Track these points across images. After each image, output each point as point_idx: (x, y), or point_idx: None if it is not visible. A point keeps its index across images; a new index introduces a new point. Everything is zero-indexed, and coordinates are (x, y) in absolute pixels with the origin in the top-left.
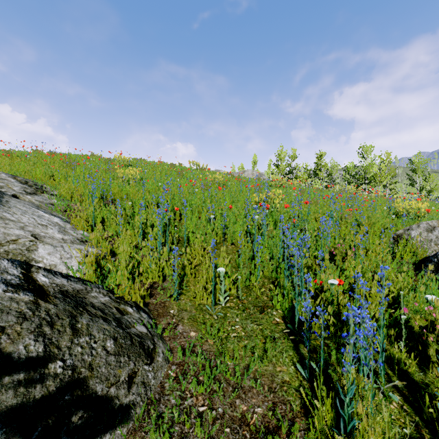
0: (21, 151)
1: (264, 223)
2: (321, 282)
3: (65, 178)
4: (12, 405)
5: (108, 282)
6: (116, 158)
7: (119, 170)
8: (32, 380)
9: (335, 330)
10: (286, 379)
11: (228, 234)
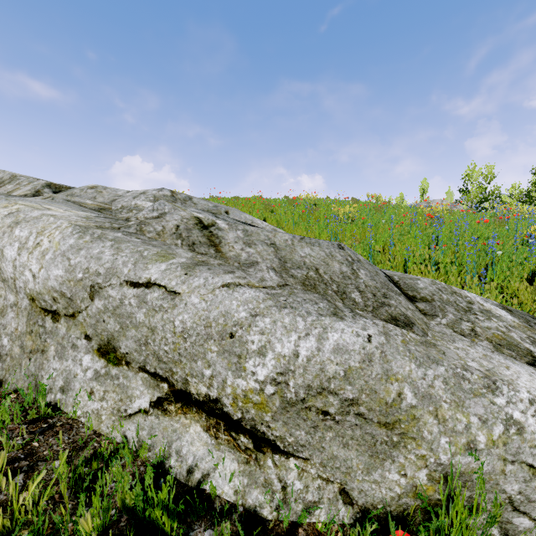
0: (207, 199)
1: None
2: None
3: (276, 221)
4: None
5: None
6: (301, 198)
7: (336, 208)
8: None
9: None
10: None
11: None
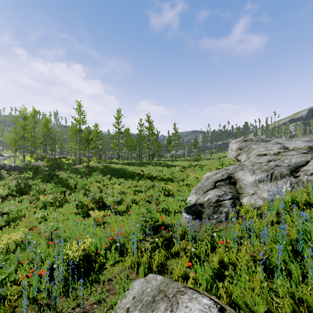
0: None
1: (283, 219)
2: (227, 242)
3: None
4: (199, 209)
5: (241, 211)
6: None
7: None
8: (202, 209)
9: (211, 250)
10: (200, 236)
11: (296, 222)
